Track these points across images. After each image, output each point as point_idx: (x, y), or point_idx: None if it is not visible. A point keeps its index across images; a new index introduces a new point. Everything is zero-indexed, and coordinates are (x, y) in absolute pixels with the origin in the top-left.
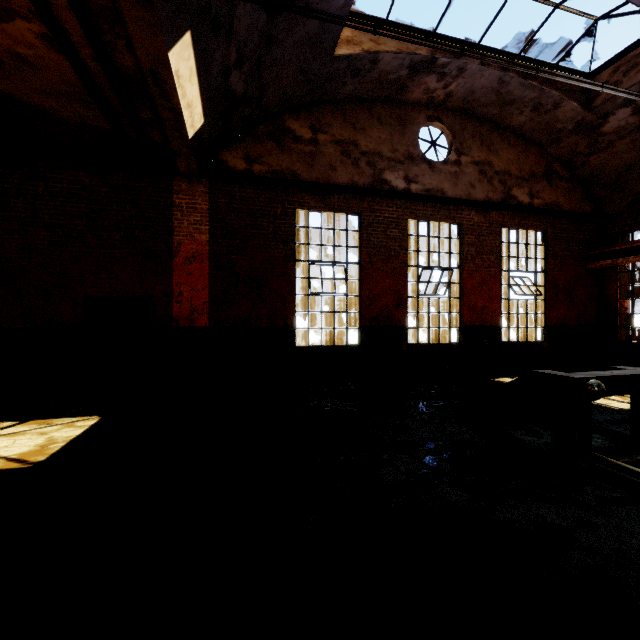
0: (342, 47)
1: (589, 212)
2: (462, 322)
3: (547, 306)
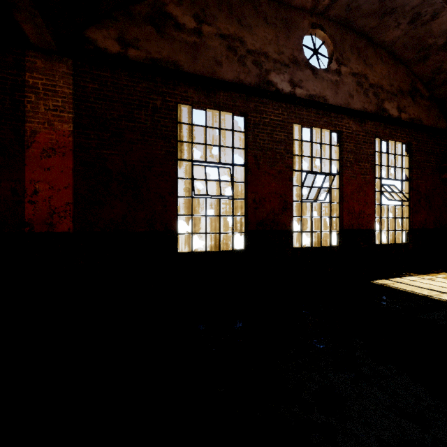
0: None
1: (443, 128)
2: (342, 226)
3: (412, 211)
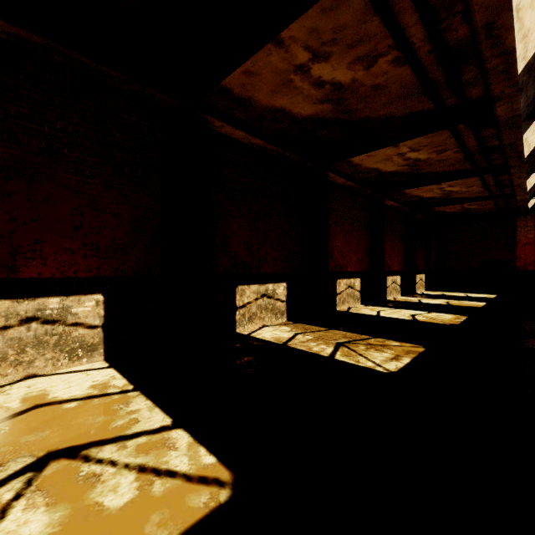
0: None
1: None
2: None
3: None
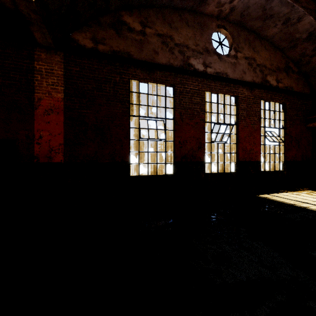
0: None
1: (308, 93)
2: (238, 159)
3: (286, 149)
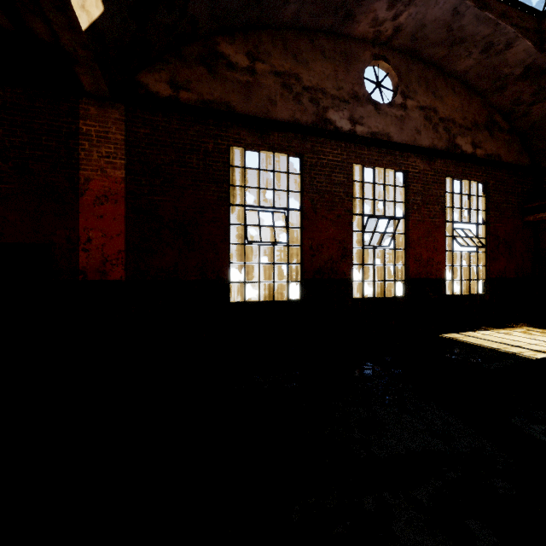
0: None
1: (526, 165)
2: (408, 275)
3: (489, 258)
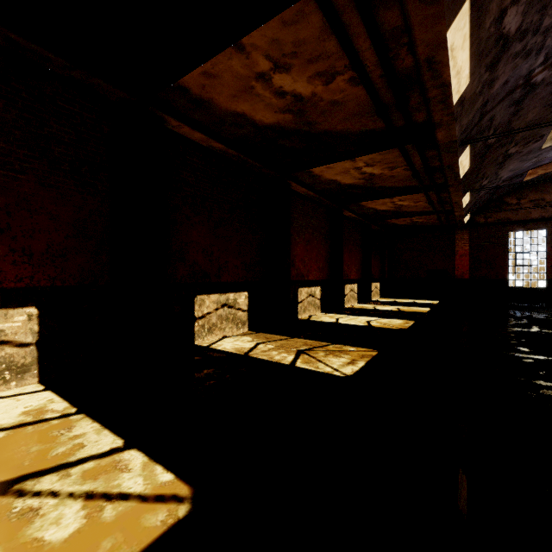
0: (527, 177)
1: None
2: None
3: None
